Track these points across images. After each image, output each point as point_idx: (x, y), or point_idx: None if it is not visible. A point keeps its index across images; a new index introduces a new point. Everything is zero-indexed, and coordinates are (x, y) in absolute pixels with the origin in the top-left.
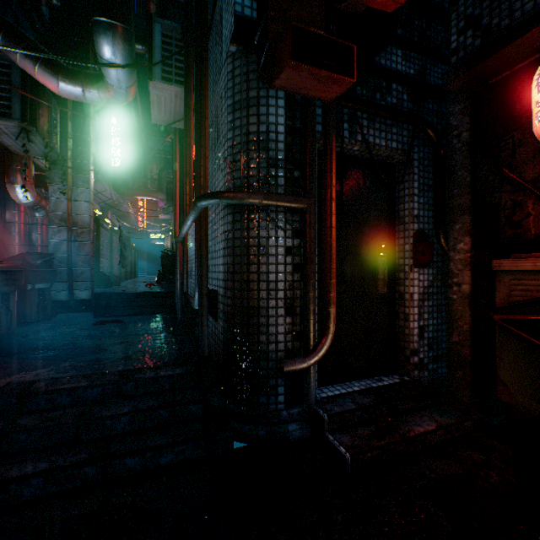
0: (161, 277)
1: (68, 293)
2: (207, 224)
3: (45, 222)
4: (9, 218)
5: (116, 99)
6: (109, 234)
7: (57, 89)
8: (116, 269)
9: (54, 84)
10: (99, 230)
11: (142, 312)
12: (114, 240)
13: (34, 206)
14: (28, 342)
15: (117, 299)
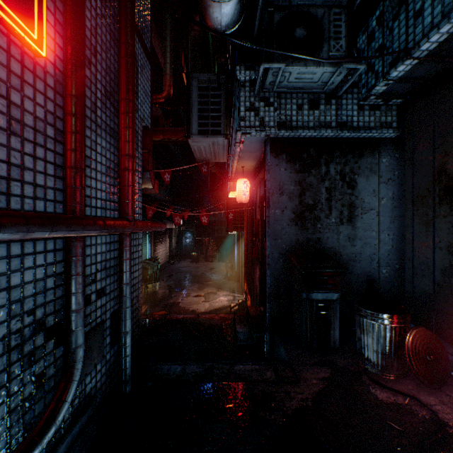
0: None
1: None
2: None
3: None
4: None
5: None
6: None
7: None
8: None
9: None
10: None
11: None
12: None
13: None
14: None
15: None
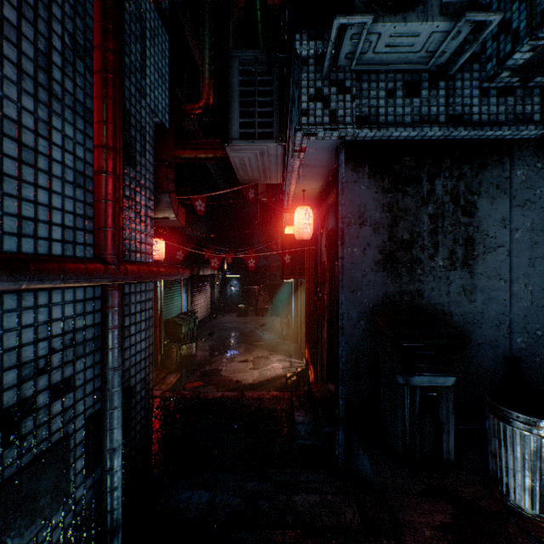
0: None
1: None
2: None
3: None
4: None
5: None
6: None
7: None
8: None
9: None
10: None
11: None
12: None
13: None
14: None
15: None
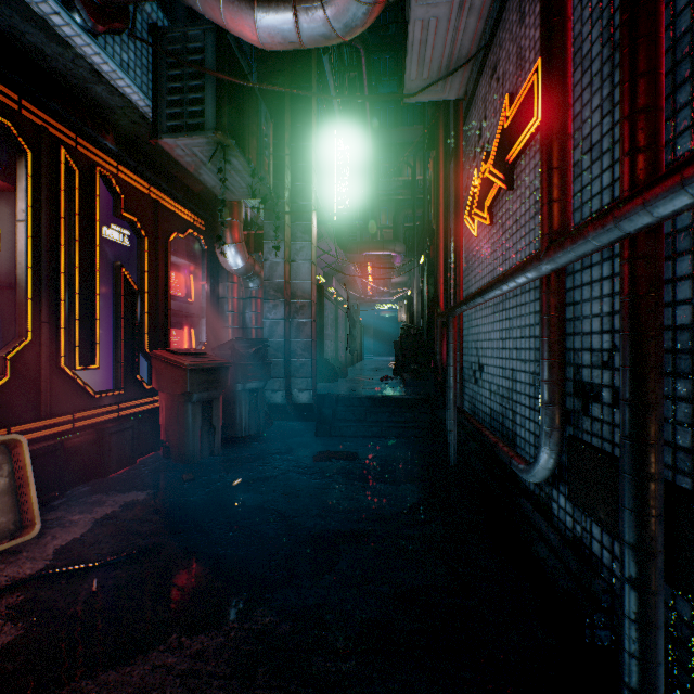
0: (399, 365)
1: (285, 394)
2: (660, 245)
3: (260, 295)
4: (222, 293)
5: (355, 3)
6: (333, 306)
7: (253, 27)
8: (341, 353)
9: (248, 19)
10: (322, 302)
11: (382, 433)
12: (339, 314)
13: (245, 273)
14: (221, 495)
15: (346, 407)
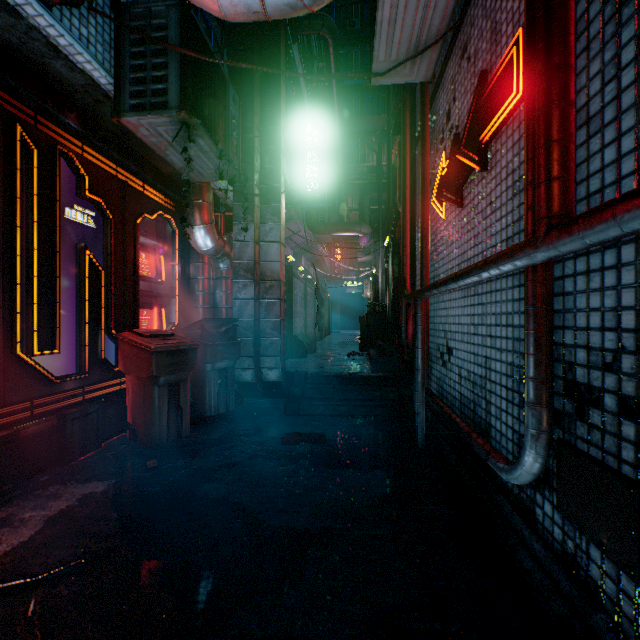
0: (365, 341)
1: (254, 372)
2: None
3: (230, 275)
4: (192, 273)
5: None
6: (302, 285)
7: None
8: (310, 328)
9: None
10: (291, 282)
11: (350, 412)
12: (308, 292)
13: (215, 254)
14: (184, 486)
15: (314, 385)
